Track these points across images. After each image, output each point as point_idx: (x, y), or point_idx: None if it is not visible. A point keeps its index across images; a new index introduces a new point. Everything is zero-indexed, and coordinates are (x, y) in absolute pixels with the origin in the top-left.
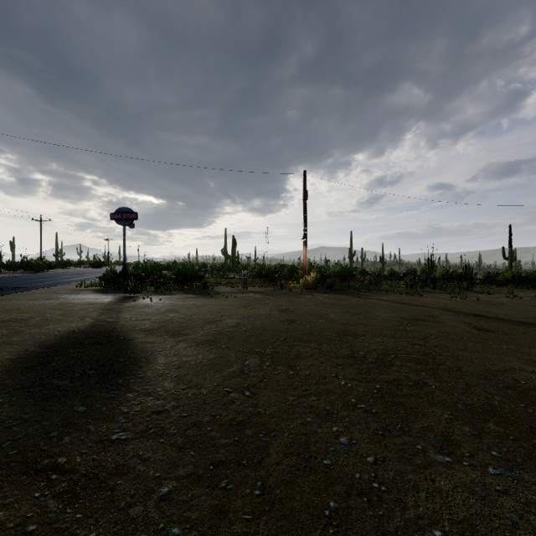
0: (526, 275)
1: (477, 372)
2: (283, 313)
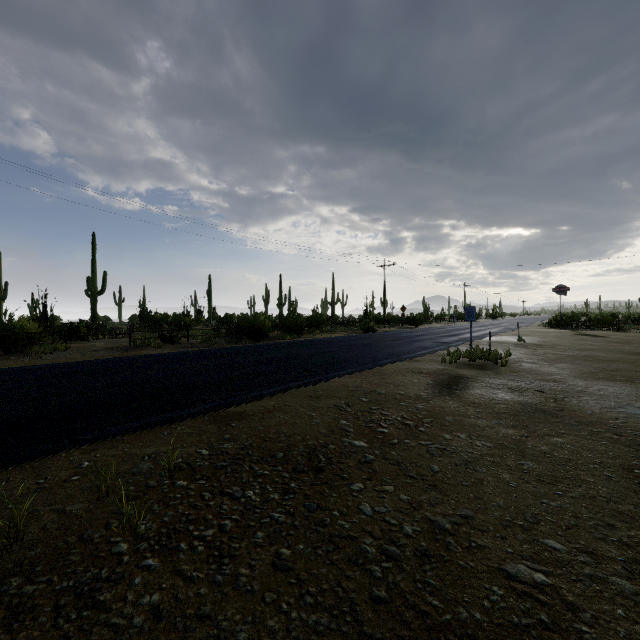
0: None
1: None
2: None
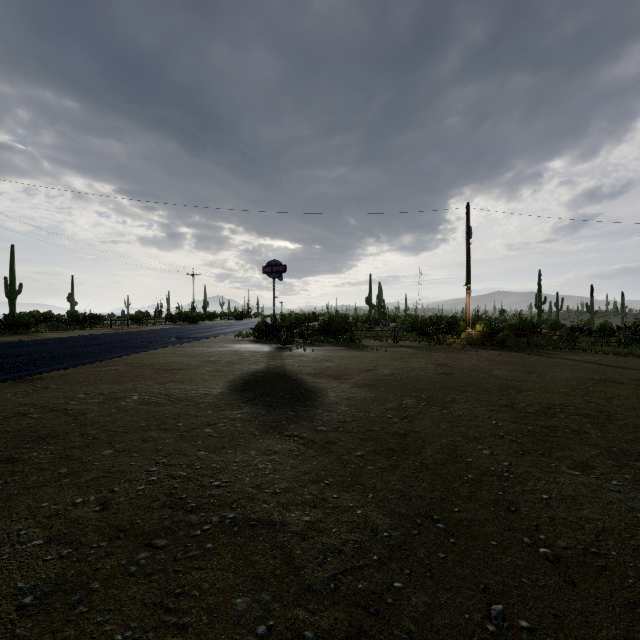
0: None
1: None
2: (439, 367)
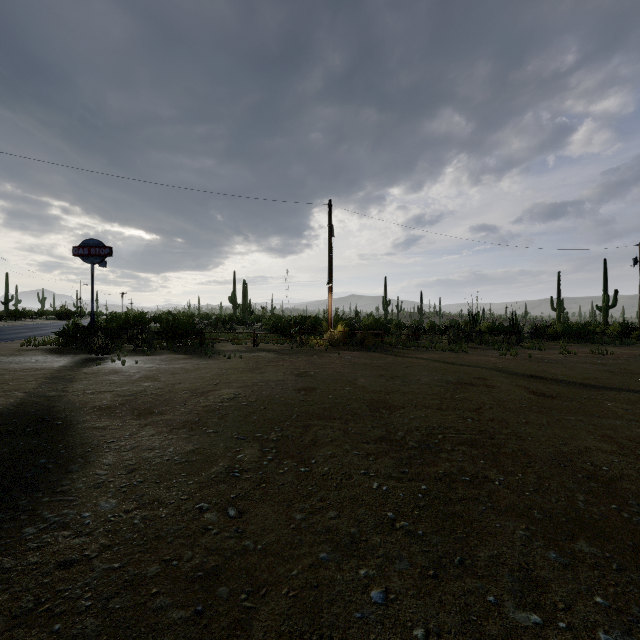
0: (577, 328)
1: (548, 456)
2: (300, 379)
